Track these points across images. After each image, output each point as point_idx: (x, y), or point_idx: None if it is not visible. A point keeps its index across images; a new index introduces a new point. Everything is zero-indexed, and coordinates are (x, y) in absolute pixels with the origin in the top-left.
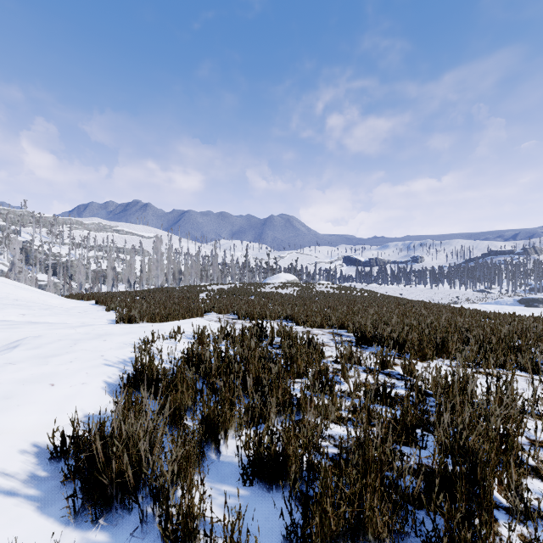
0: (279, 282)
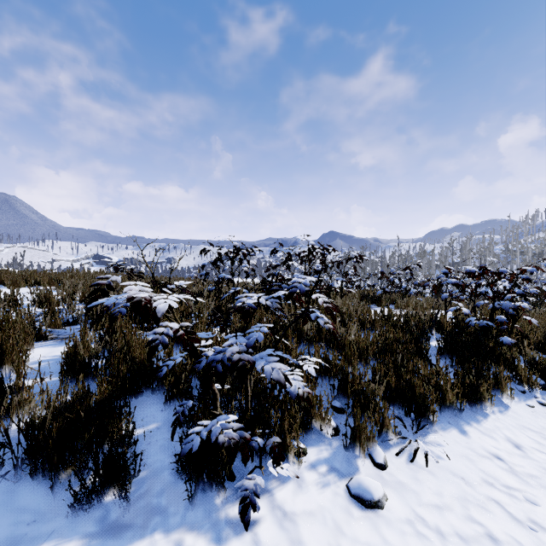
0: None
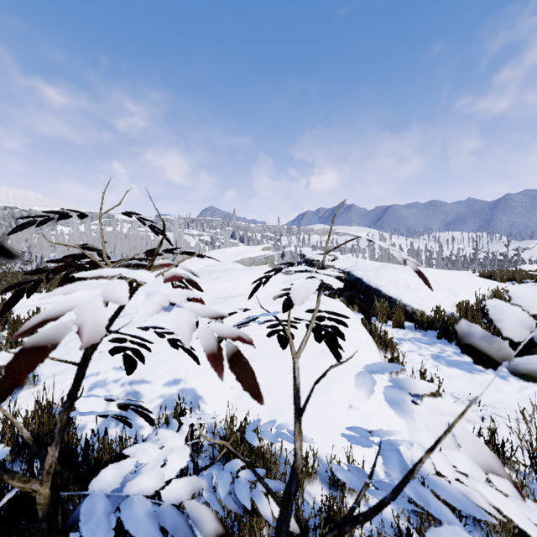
0: None
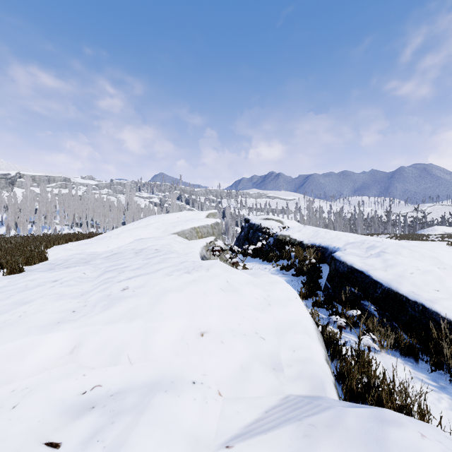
0: (438, 234)
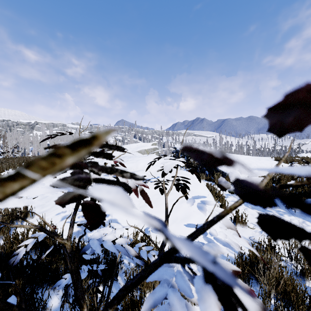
0: None
